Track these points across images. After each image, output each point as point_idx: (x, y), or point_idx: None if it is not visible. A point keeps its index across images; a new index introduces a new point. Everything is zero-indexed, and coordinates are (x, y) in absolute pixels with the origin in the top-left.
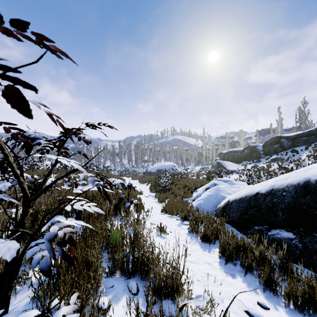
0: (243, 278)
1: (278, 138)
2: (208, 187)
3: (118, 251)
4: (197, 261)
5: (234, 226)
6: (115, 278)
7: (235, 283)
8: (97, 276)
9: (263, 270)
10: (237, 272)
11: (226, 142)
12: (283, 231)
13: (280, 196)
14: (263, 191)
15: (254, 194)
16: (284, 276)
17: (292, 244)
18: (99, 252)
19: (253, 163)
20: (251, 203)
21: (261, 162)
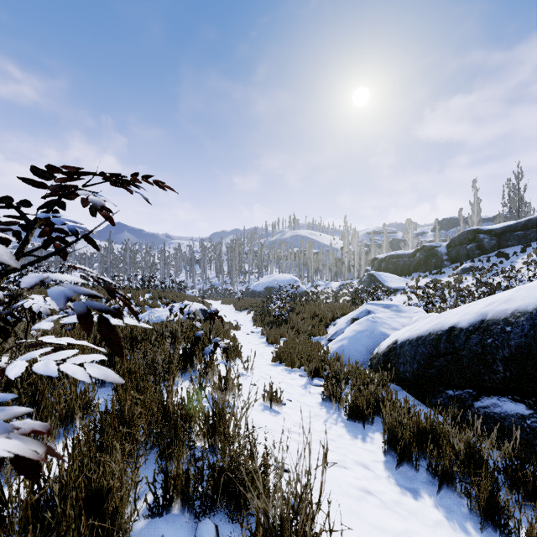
0: (435, 497)
1: (474, 233)
2: (356, 317)
3: (175, 457)
4: (342, 462)
5: (406, 388)
6: (168, 517)
7: (421, 510)
8: (123, 520)
9: (476, 483)
10: (421, 484)
11: (384, 241)
12: (506, 401)
13: (500, 334)
14: (463, 325)
15: (446, 330)
16: (519, 494)
17: (526, 427)
18: (135, 457)
19: (431, 275)
20: (440, 347)
21: (444, 273)
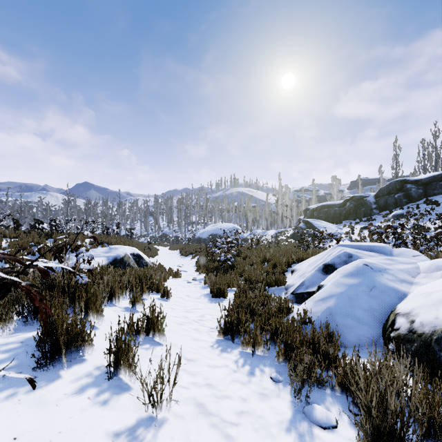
0: None
1: (401, 184)
2: (331, 263)
3: None
4: None
5: None
6: None
7: None
8: None
9: None
10: None
11: (313, 194)
12: None
13: None
14: None
15: None
16: None
17: None
18: None
19: (362, 222)
20: None
21: (375, 220)
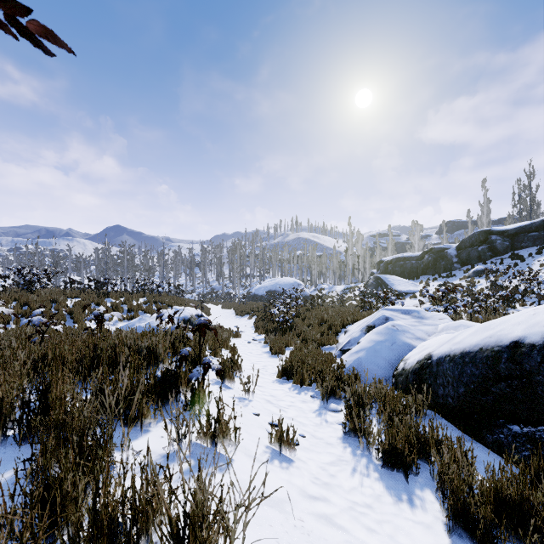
0: None
1: (486, 235)
2: (372, 324)
3: None
4: None
5: (446, 415)
6: None
7: None
8: None
9: None
10: None
11: (389, 243)
12: None
13: None
14: (535, 340)
15: (508, 346)
16: None
17: None
18: None
19: (441, 278)
20: (499, 368)
21: (455, 276)
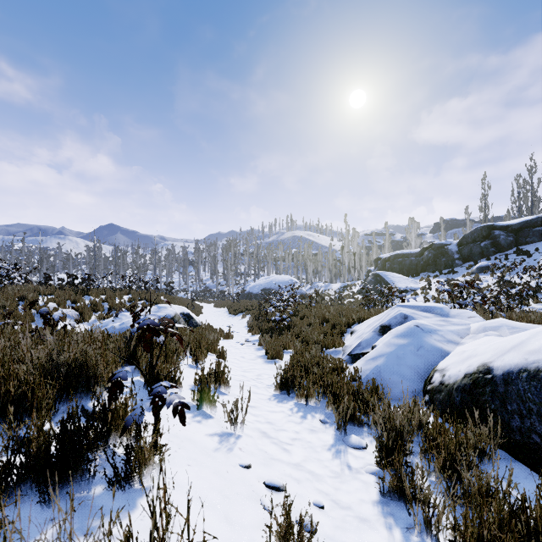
0: None
1: (488, 230)
2: (387, 324)
3: None
4: None
5: (523, 458)
6: None
7: None
8: None
9: None
10: None
11: (386, 240)
12: None
13: None
14: None
15: None
16: None
17: None
18: None
19: (442, 275)
20: None
21: (457, 273)
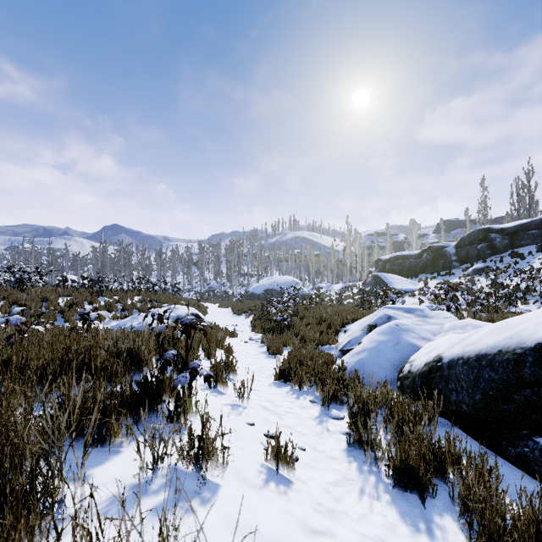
0: None
1: (485, 233)
2: (374, 323)
3: None
4: None
5: (459, 424)
6: None
7: None
8: None
9: None
10: None
11: (387, 242)
12: None
13: None
14: None
15: (533, 348)
16: None
17: None
18: None
19: (440, 277)
20: (524, 373)
21: (454, 275)
